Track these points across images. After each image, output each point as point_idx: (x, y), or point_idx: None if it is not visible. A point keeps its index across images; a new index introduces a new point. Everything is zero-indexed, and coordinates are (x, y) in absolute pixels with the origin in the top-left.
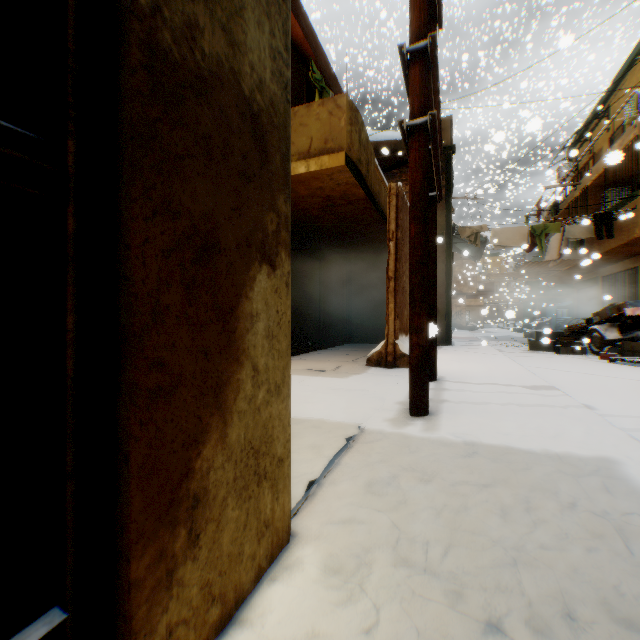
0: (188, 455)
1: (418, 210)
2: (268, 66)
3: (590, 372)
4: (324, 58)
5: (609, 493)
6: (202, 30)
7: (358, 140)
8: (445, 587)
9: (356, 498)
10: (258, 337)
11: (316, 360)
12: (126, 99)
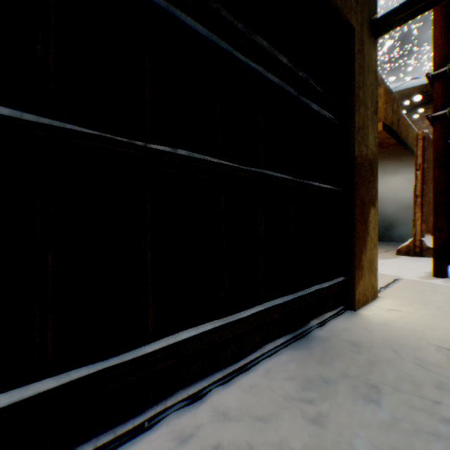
0: (360, 255)
1: (438, 162)
2: (373, 144)
3: None
4: None
5: None
6: (362, 150)
7: (390, 110)
8: (445, 312)
9: (403, 294)
10: (371, 228)
11: None
12: (353, 177)
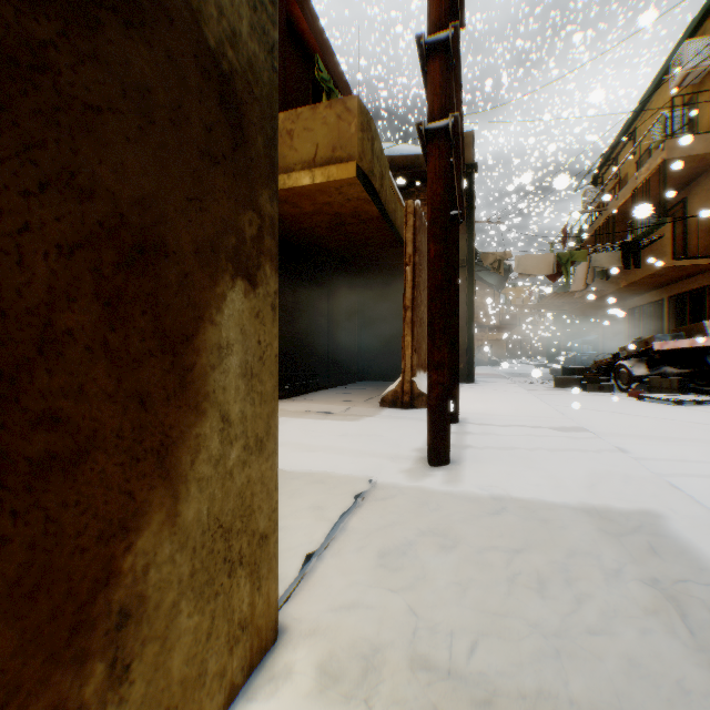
0: (110, 551)
1: (438, 227)
2: (245, 16)
3: (619, 411)
4: (333, 57)
5: (657, 555)
6: None
7: (371, 150)
8: (475, 697)
9: (364, 574)
10: (230, 376)
11: (323, 400)
12: None
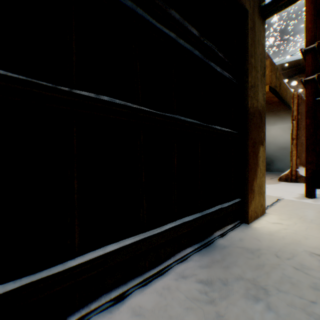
0: (252, 182)
1: (309, 113)
2: (261, 99)
3: None
4: None
5: None
6: (254, 103)
7: (274, 77)
8: (316, 224)
9: (284, 210)
10: (260, 162)
11: None
12: (247, 123)
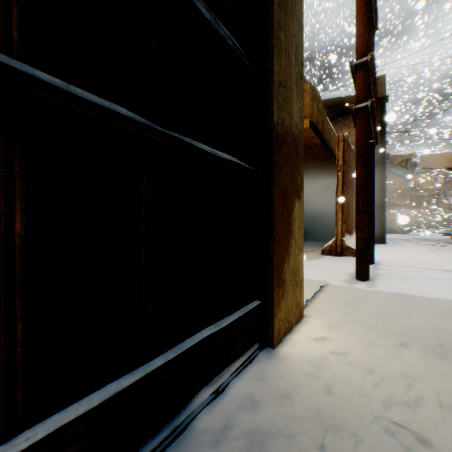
0: (282, 265)
1: (361, 157)
2: (298, 116)
3: None
4: None
5: None
6: (284, 119)
7: (317, 109)
8: (380, 334)
9: (331, 307)
10: (296, 227)
11: None
12: (272, 153)
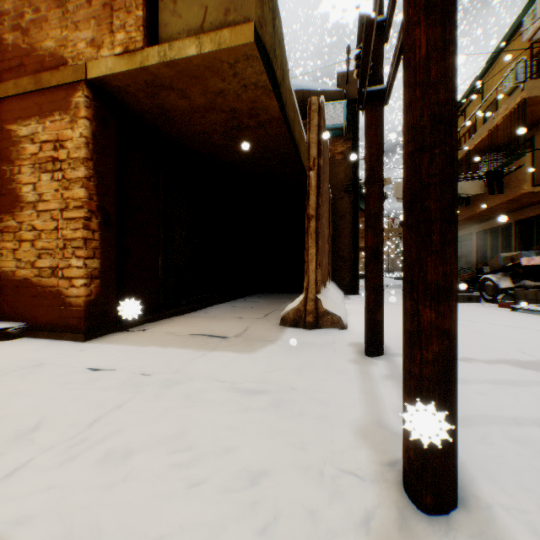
0: None
1: None
2: None
3: (512, 324)
4: None
5: None
6: None
7: (272, 23)
8: None
9: None
10: None
11: (219, 318)
12: None
